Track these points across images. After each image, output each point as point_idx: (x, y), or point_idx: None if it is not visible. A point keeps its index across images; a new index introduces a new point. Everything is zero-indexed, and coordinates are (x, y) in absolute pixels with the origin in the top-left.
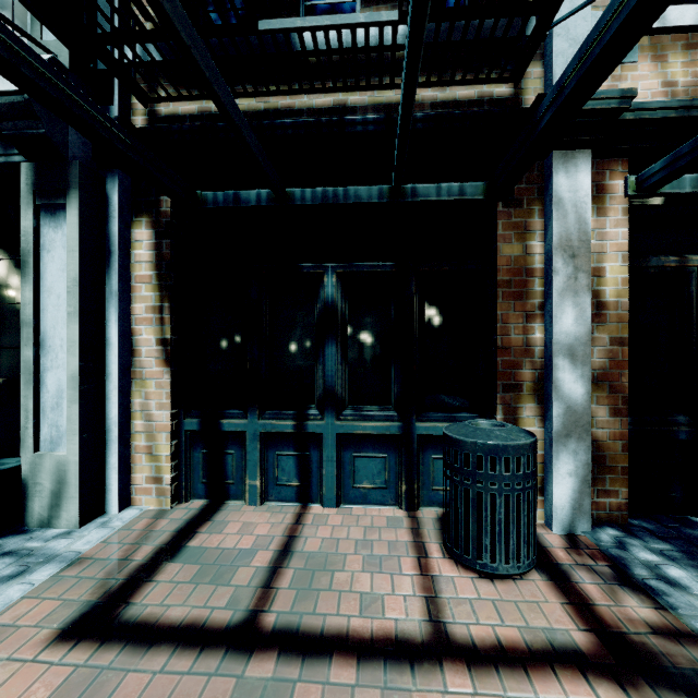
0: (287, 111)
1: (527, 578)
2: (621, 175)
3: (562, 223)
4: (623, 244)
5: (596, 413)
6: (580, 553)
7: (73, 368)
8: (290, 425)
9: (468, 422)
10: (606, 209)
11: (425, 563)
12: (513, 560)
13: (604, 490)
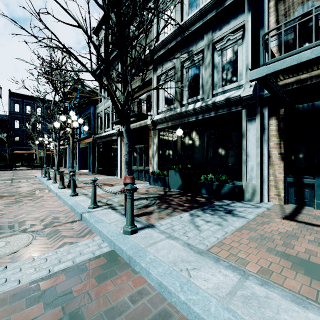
0: None
1: None
2: None
3: None
4: None
5: None
6: None
7: (258, 161)
8: None
9: None
10: None
11: None
12: None
13: None
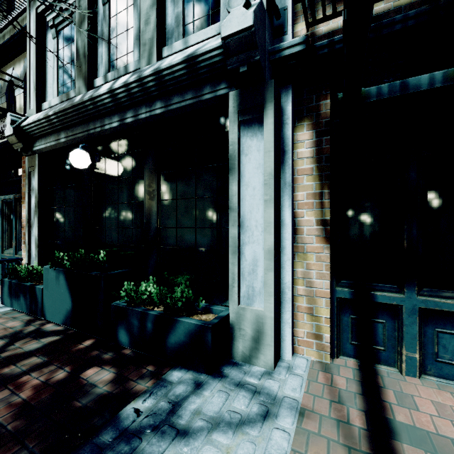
0: None
1: None
2: None
3: None
4: None
5: None
6: None
7: (269, 243)
8: None
9: None
10: None
11: None
12: None
13: None
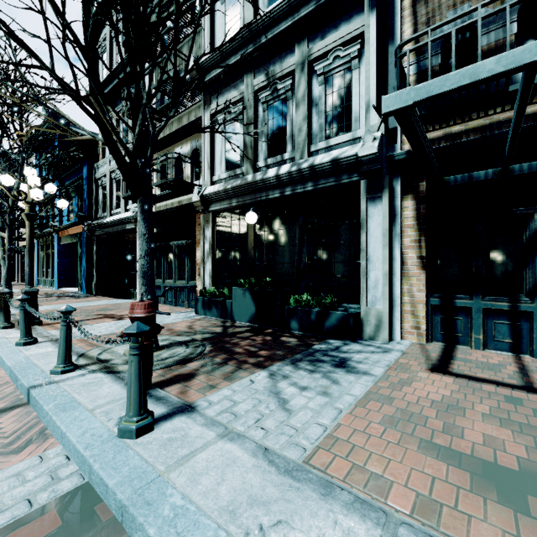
0: (506, 121)
1: None
2: None
3: None
4: None
5: None
6: None
7: (385, 269)
8: (506, 305)
9: None
10: None
11: None
12: None
13: None
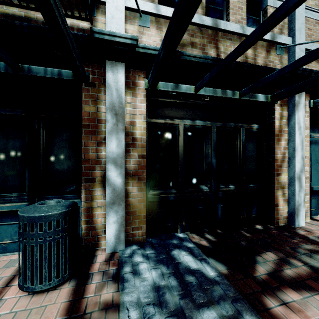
0: None
1: (62, 287)
2: (143, 78)
3: (110, 97)
4: (144, 111)
5: (132, 191)
6: (108, 263)
7: None
8: None
9: (41, 202)
10: (137, 94)
11: (2, 291)
12: (45, 281)
13: (136, 227)
